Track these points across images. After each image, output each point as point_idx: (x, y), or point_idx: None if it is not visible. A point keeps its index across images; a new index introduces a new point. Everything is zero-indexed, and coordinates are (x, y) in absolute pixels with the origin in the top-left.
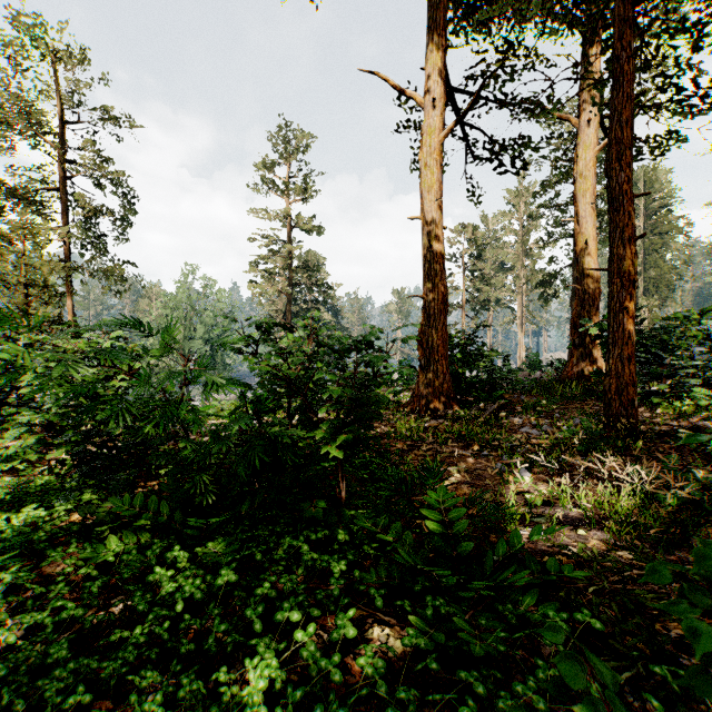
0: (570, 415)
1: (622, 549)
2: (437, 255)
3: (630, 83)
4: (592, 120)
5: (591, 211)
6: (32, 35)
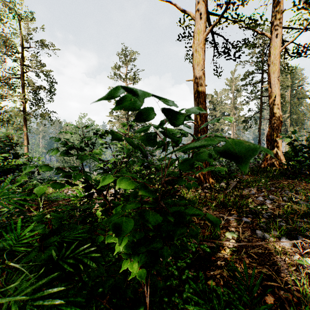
0: (284, 189)
1: None
2: (202, 100)
3: None
4: (278, 35)
5: (277, 81)
6: (6, 4)
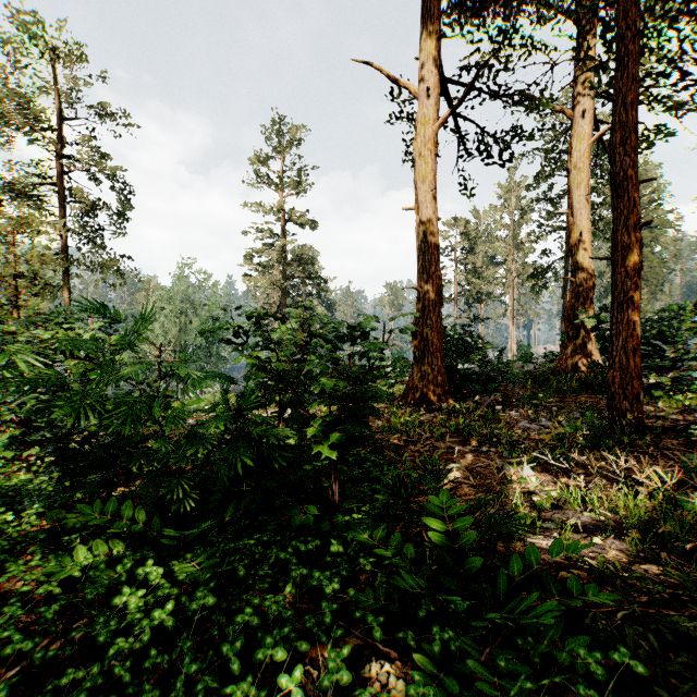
0: (568, 409)
1: (645, 561)
2: (432, 246)
3: (635, 64)
4: (586, 112)
5: (585, 203)
6: (29, 30)
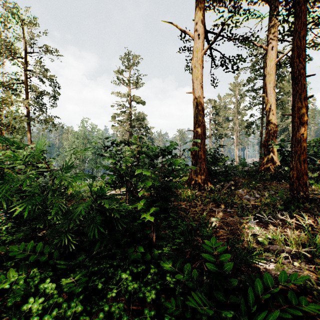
0: (268, 189)
1: None
2: (200, 110)
3: (304, 17)
4: (273, 47)
5: (273, 91)
6: (11, 11)
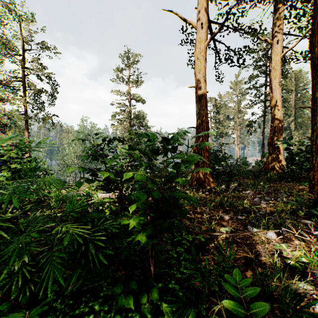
0: (279, 191)
1: None
2: (204, 106)
3: None
4: (279, 41)
5: (278, 86)
6: (8, 7)
